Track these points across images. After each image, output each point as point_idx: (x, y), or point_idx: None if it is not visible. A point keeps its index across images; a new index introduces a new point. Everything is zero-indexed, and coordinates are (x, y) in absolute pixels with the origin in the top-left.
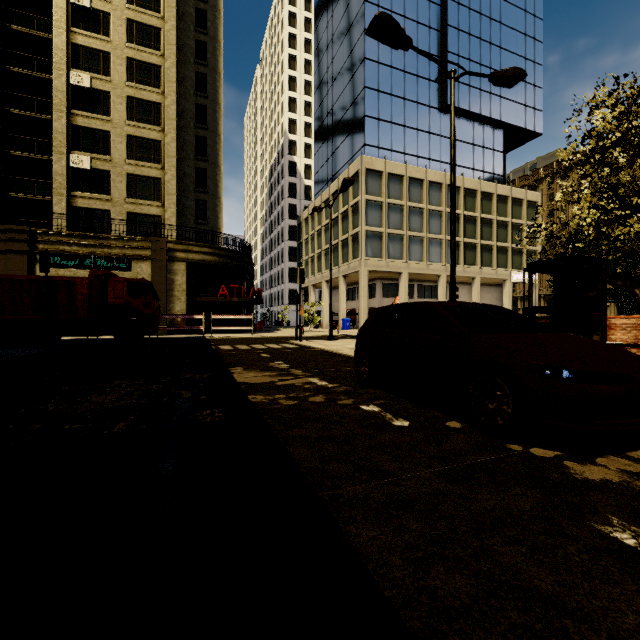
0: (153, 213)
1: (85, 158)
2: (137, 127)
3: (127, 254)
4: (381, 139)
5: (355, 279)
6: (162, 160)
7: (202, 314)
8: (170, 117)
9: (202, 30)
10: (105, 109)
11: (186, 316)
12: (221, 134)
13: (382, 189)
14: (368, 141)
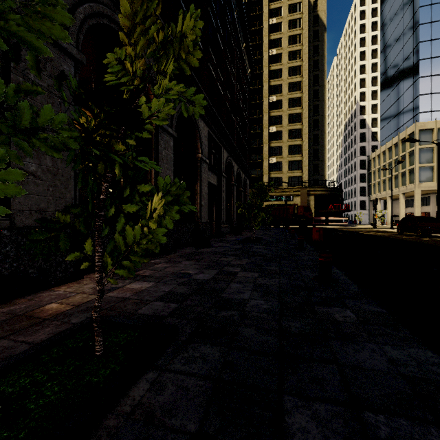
0: (298, 175)
1: (274, 159)
2: (292, 141)
3: (291, 194)
4: (433, 105)
5: (412, 194)
6: (301, 152)
7: (324, 217)
8: (305, 133)
9: (316, 84)
10: (280, 137)
11: (318, 218)
12: (325, 130)
13: (433, 139)
14: (422, 110)
